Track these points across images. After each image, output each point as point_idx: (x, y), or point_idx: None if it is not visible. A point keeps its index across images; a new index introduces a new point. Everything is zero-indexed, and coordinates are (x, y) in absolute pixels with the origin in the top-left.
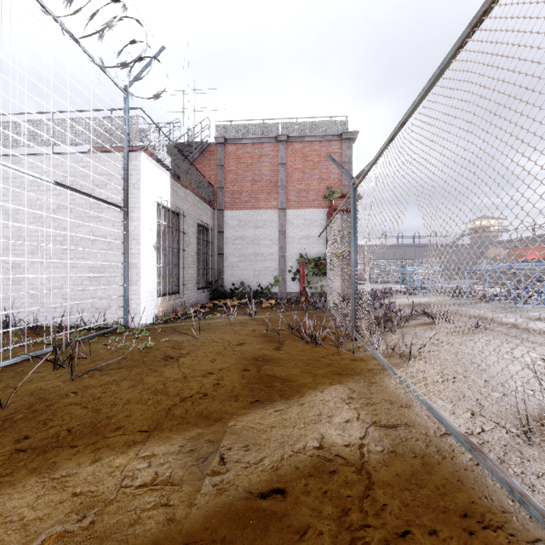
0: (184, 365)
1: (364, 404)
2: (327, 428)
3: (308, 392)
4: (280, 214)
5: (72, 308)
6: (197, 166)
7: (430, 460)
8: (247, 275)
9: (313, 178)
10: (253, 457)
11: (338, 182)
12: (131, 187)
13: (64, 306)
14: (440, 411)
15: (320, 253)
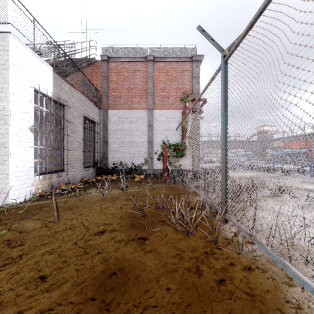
0: None
1: None
2: None
3: None
4: (148, 113)
5: None
6: (88, 77)
7: None
8: (124, 157)
9: (172, 88)
10: None
11: (190, 91)
12: None
13: None
14: None
15: (177, 141)
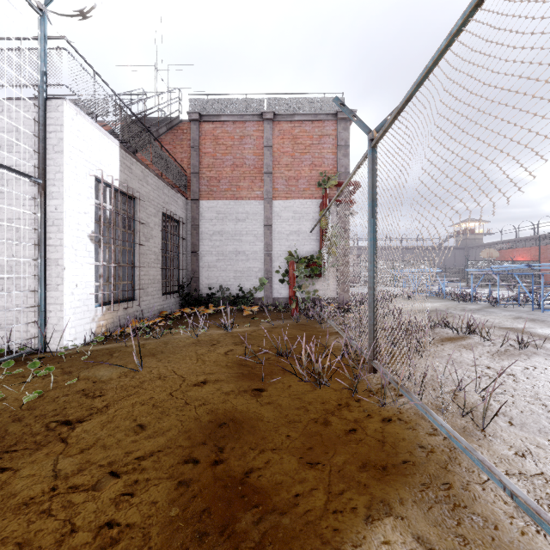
0: (74, 447)
1: None
2: None
3: None
4: (266, 205)
5: None
6: (167, 147)
7: None
8: (226, 277)
9: (304, 164)
10: None
11: (333, 169)
12: (50, 150)
13: None
14: None
15: (312, 251)
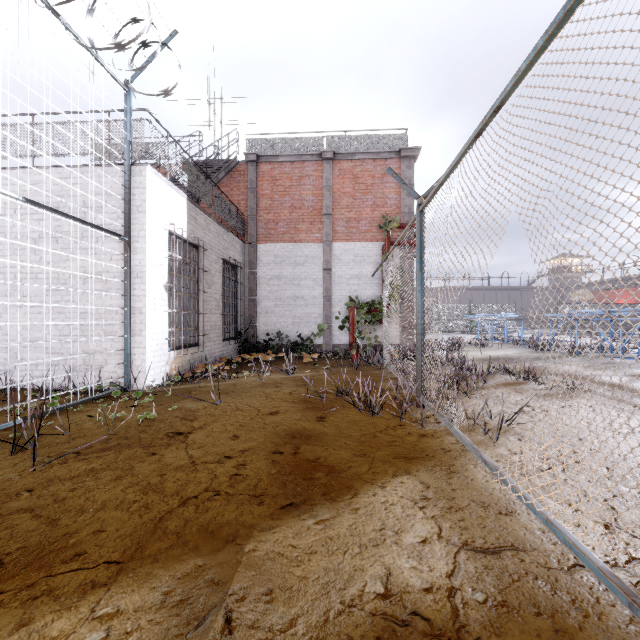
0: (194, 445)
1: (446, 510)
2: (395, 556)
3: (364, 488)
4: (325, 248)
5: (59, 365)
6: (224, 189)
7: (565, 621)
8: (284, 323)
9: (366, 204)
10: (278, 617)
11: (396, 210)
12: (134, 210)
13: (48, 363)
14: (565, 528)
15: (374, 296)
